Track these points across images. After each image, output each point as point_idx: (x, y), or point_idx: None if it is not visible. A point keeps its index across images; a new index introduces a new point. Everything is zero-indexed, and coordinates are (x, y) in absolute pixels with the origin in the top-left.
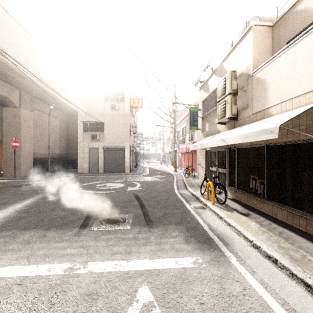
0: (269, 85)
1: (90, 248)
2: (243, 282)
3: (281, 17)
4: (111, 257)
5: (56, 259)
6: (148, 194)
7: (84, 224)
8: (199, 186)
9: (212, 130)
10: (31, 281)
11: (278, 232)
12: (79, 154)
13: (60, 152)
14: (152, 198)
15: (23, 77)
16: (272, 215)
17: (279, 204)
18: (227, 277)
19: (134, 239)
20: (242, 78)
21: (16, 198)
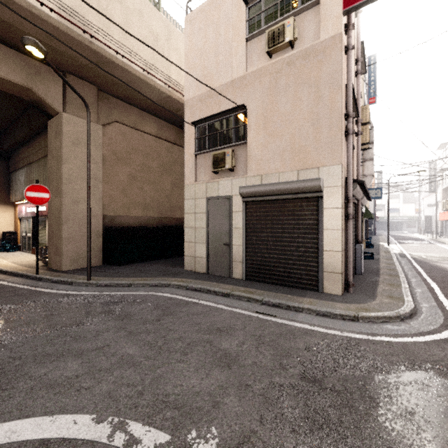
0: None
1: None
2: None
3: None
4: None
5: None
6: None
7: None
8: None
9: None
10: None
11: None
12: (188, 217)
13: None
14: None
15: None
16: None
17: None
18: None
19: None
20: None
21: None
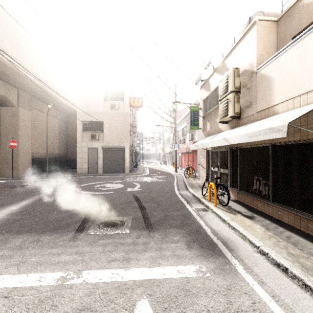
0: (275, 82)
1: (85, 254)
2: (252, 295)
3: (287, 12)
4: (108, 264)
5: (48, 267)
6: (148, 195)
7: (81, 228)
8: (200, 186)
9: (213, 130)
10: (19, 294)
11: (286, 237)
12: (79, 154)
13: (59, 152)
14: (152, 199)
15: (20, 76)
16: (278, 218)
17: (285, 207)
18: (234, 288)
19: (133, 244)
20: (246, 76)
21: (12, 200)
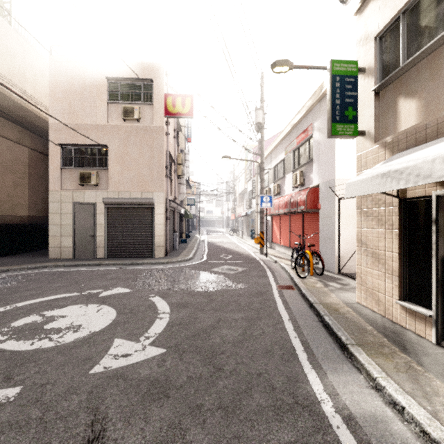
0: None
1: None
2: None
3: None
4: None
5: None
6: None
7: None
8: (386, 334)
9: None
10: None
11: None
12: (53, 216)
13: (30, 214)
14: None
15: None
16: None
17: None
18: None
19: None
20: None
21: None
